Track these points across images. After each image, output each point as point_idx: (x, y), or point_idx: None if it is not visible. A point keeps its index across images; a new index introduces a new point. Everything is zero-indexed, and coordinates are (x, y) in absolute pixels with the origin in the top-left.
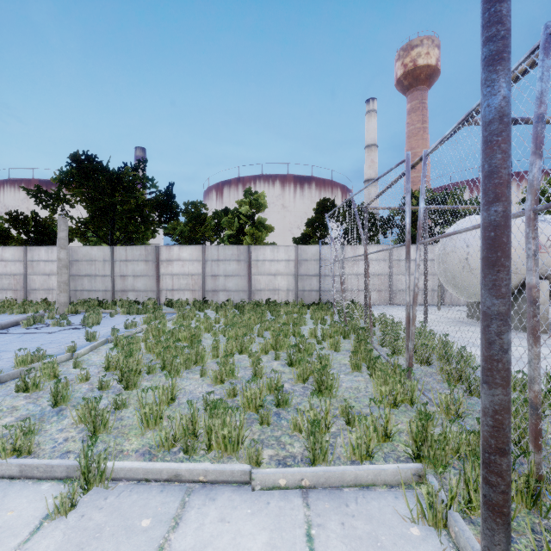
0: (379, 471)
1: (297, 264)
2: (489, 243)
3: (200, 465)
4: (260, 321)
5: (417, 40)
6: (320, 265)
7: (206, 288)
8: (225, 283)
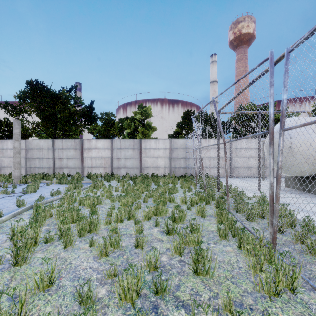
0: None
1: (171, 151)
2: None
3: None
4: (146, 189)
5: (242, 18)
6: (186, 151)
7: (113, 166)
8: (125, 163)
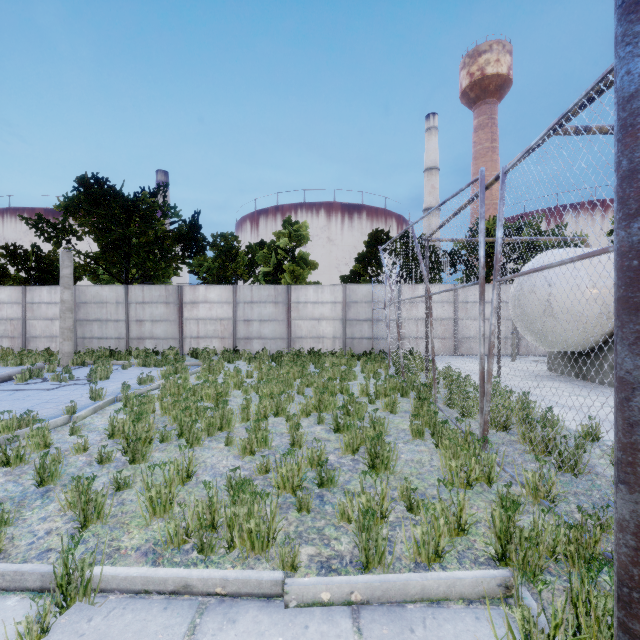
0: (453, 581)
1: (345, 307)
2: (630, 276)
3: (217, 572)
4: (301, 375)
5: (486, 45)
6: (372, 308)
7: (237, 336)
8: (260, 329)
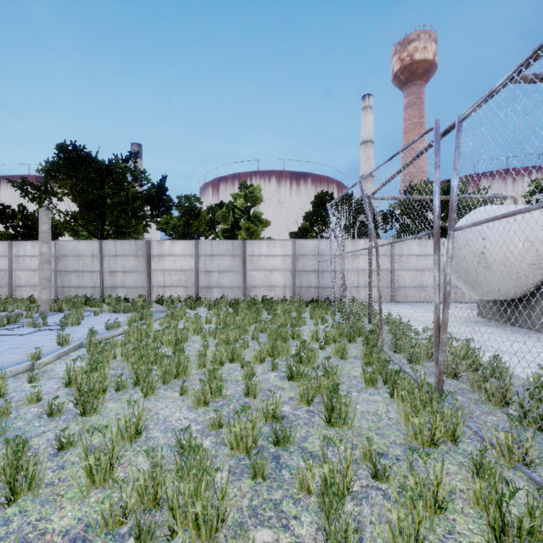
0: None
1: (294, 260)
2: None
3: None
4: (255, 321)
5: (414, 35)
6: (319, 260)
7: (199, 285)
8: (219, 279)
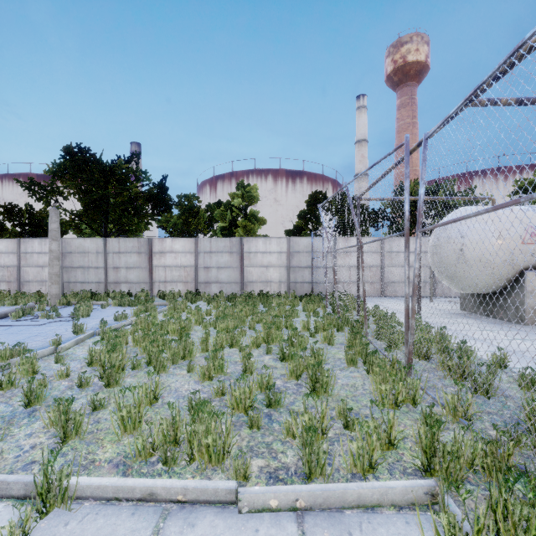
0: (385, 489)
1: (289, 256)
2: None
3: (178, 482)
4: (252, 313)
5: (407, 37)
6: (312, 257)
7: (198, 280)
8: (217, 275)
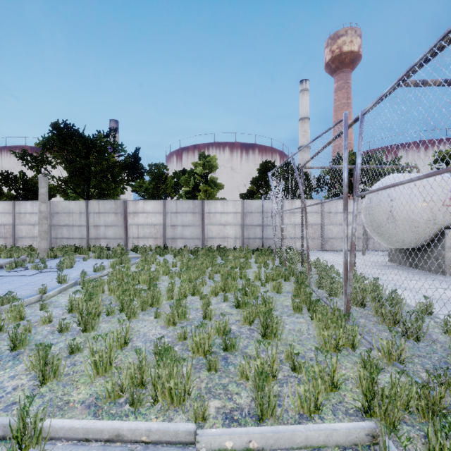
0: (330, 431)
1: (243, 216)
2: None
3: (143, 424)
4: (211, 265)
5: (343, 31)
6: (263, 217)
7: (166, 236)
8: (182, 232)
